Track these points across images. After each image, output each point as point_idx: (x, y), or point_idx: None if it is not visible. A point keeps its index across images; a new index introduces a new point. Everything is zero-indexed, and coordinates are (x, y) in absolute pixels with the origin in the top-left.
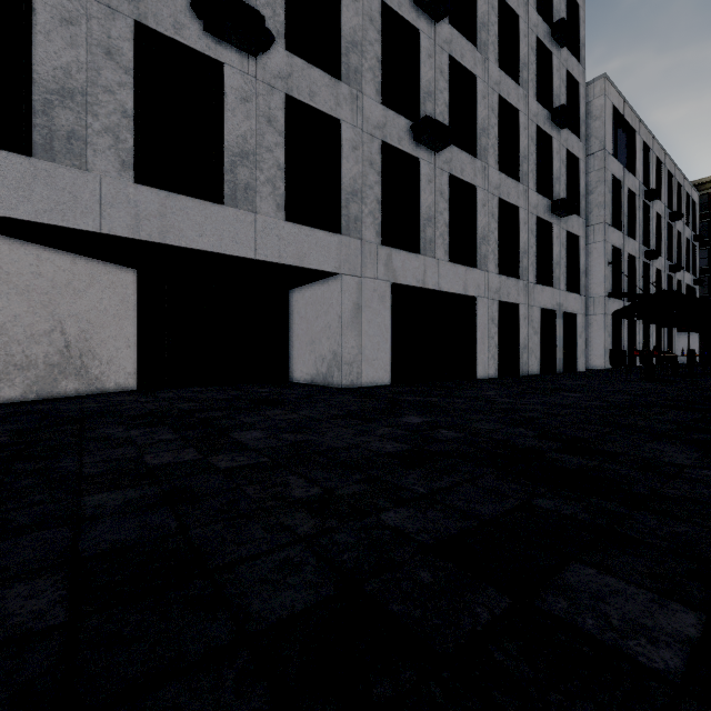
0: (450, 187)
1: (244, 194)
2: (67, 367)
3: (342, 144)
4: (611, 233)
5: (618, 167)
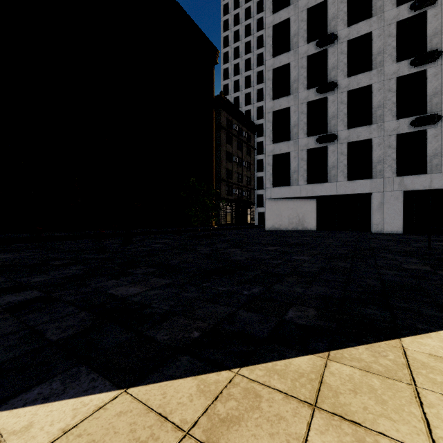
0: None
1: (333, 178)
2: (299, 224)
3: (372, 146)
4: None
5: None
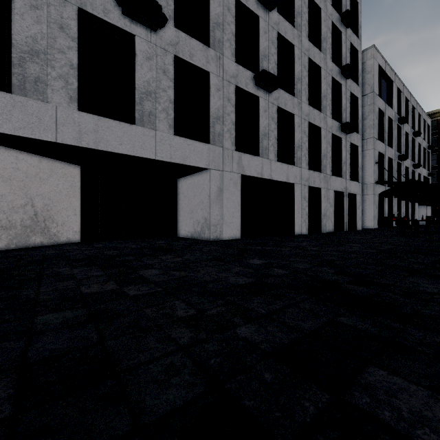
0: (278, 114)
1: (148, 118)
2: (35, 227)
3: (210, 87)
4: (377, 144)
5: (382, 103)
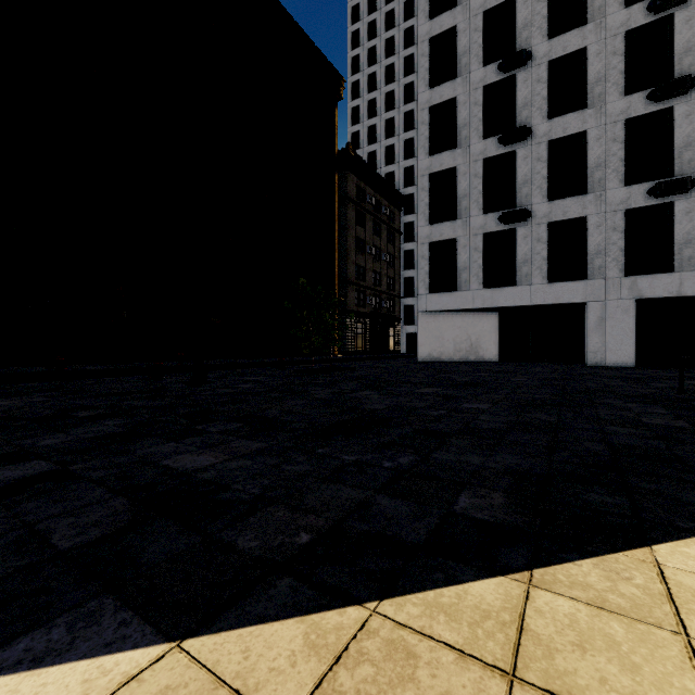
0: None
1: (525, 278)
2: (471, 351)
3: (588, 229)
4: None
5: None
